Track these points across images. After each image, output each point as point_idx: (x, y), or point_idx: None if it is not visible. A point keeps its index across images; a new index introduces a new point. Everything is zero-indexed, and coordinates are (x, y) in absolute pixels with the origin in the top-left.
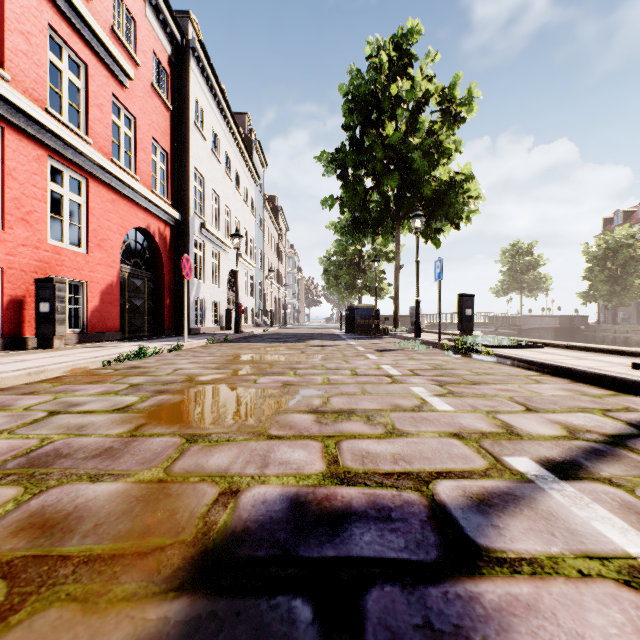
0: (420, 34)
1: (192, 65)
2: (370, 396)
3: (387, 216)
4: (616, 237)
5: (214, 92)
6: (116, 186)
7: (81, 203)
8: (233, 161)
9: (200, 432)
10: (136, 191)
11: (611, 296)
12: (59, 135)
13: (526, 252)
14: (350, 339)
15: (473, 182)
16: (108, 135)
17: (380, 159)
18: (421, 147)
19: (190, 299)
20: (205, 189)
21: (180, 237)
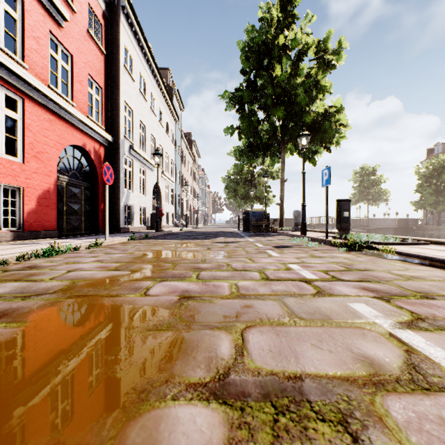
0: None
1: (122, 20)
2: (306, 328)
3: (275, 141)
4: (440, 161)
5: (141, 45)
6: (52, 108)
7: (17, 119)
8: (157, 101)
9: None
10: (72, 114)
11: (436, 204)
12: None
13: (371, 173)
14: (248, 236)
15: (342, 114)
16: (45, 64)
17: (270, 95)
18: (303, 85)
19: (120, 204)
20: (134, 119)
21: (112, 155)
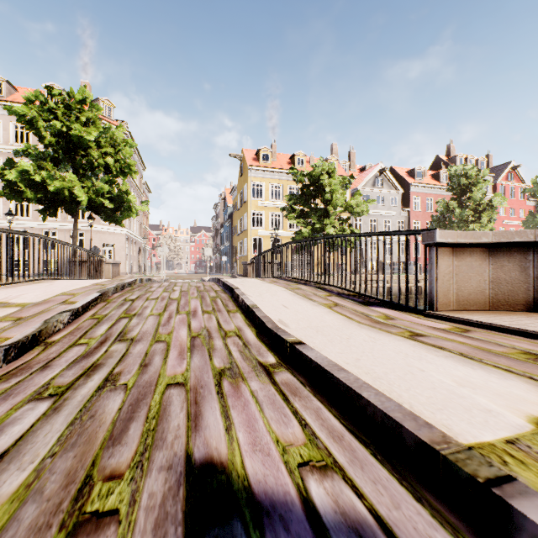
0: None
1: None
2: None
3: None
4: None
5: None
6: None
7: None
8: None
9: None
10: None
11: None
12: None
13: None
14: None
15: None
16: None
17: None
18: None
19: None
20: None
21: None
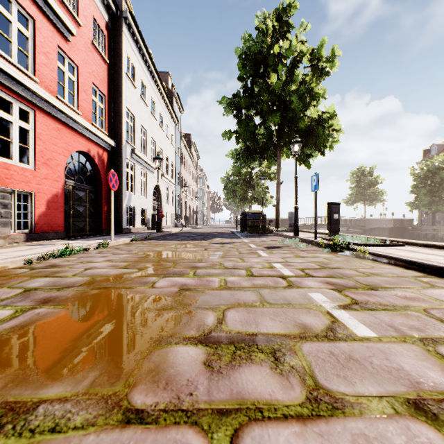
0: (296, 8)
1: (124, 30)
2: (270, 308)
3: (271, 145)
4: (434, 162)
5: (142, 53)
6: (60, 117)
7: (29, 129)
8: (157, 106)
9: (26, 398)
10: (78, 122)
11: (431, 205)
12: (6, 71)
13: (368, 174)
14: (244, 237)
15: (335, 119)
16: (53, 77)
17: (266, 101)
18: (297, 92)
19: (123, 206)
20: (135, 124)
21: (115, 160)
